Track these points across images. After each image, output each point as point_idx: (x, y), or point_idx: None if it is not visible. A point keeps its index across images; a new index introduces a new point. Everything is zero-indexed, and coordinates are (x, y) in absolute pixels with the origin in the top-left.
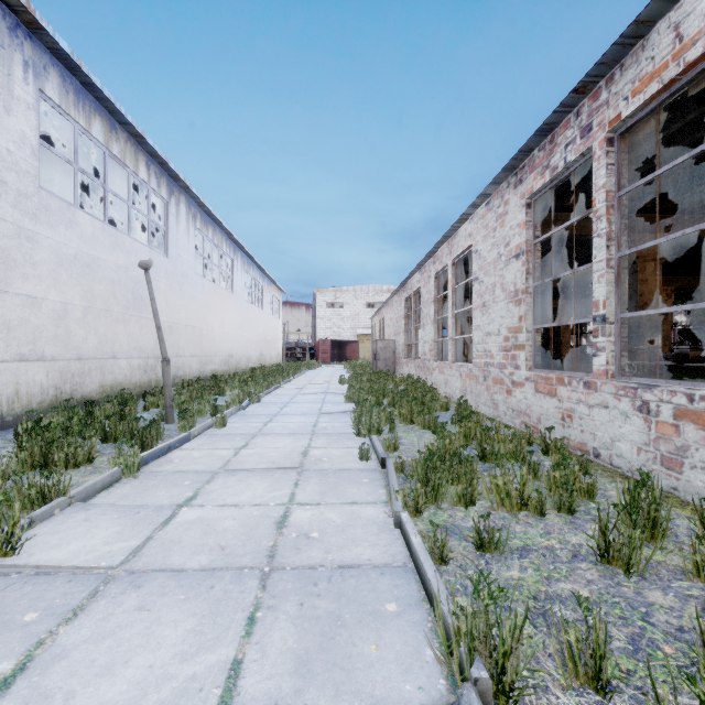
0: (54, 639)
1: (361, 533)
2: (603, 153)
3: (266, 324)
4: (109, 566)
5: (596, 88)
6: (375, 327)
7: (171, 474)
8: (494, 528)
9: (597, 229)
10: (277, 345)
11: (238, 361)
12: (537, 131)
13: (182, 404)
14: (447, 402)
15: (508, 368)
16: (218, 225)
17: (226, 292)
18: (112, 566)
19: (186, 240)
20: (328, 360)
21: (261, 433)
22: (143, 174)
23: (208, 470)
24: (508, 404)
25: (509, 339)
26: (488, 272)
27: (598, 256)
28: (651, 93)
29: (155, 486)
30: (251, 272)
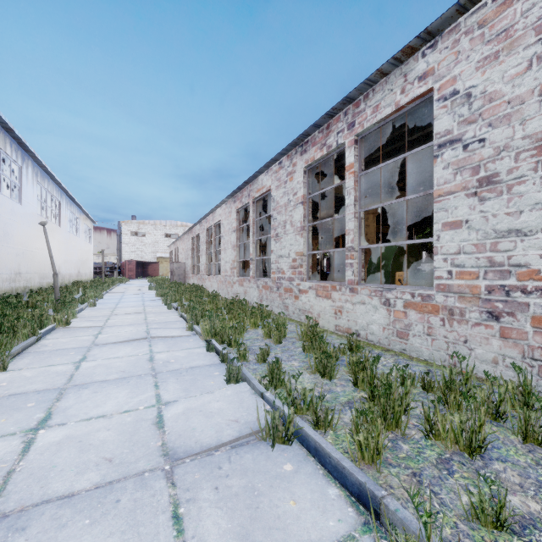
0: (102, 331)
1: (171, 319)
2: (252, 206)
3: (82, 248)
4: (100, 326)
5: (251, 183)
6: (171, 253)
7: (90, 317)
8: (205, 312)
9: (251, 230)
10: (90, 265)
11: (63, 277)
12: (237, 188)
13: (54, 300)
14: (209, 293)
15: (232, 277)
16: (51, 178)
17: (56, 226)
18: (101, 326)
19: (32, 191)
20: (134, 277)
21: (118, 307)
22: (9, 151)
23: (106, 315)
24: (232, 292)
25: (232, 265)
26: (226, 235)
27: (251, 238)
28: (259, 195)
29: (89, 319)
30: (72, 209)
